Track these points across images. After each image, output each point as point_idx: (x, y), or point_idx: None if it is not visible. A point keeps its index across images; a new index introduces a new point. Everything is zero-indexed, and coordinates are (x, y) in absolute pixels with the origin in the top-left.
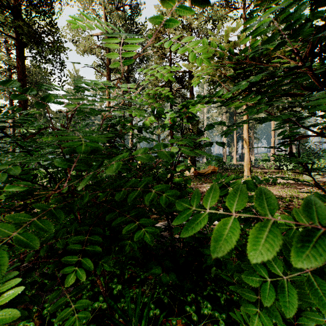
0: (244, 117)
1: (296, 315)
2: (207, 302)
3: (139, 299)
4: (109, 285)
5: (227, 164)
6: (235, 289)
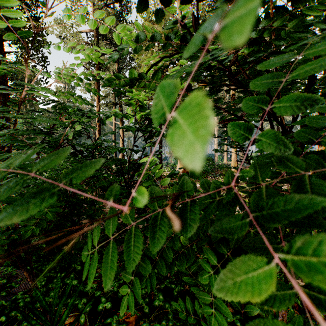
0: (231, 117)
1: (247, 304)
2: (160, 294)
3: (68, 290)
4: (64, 281)
5: (218, 163)
6: (188, 280)
